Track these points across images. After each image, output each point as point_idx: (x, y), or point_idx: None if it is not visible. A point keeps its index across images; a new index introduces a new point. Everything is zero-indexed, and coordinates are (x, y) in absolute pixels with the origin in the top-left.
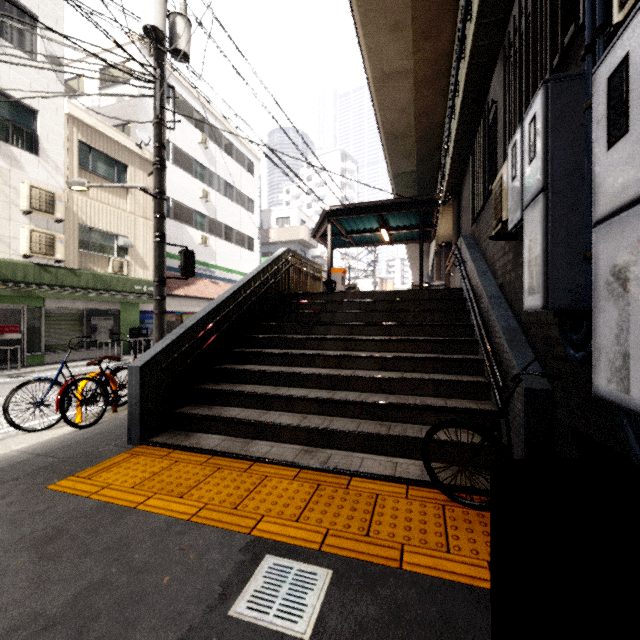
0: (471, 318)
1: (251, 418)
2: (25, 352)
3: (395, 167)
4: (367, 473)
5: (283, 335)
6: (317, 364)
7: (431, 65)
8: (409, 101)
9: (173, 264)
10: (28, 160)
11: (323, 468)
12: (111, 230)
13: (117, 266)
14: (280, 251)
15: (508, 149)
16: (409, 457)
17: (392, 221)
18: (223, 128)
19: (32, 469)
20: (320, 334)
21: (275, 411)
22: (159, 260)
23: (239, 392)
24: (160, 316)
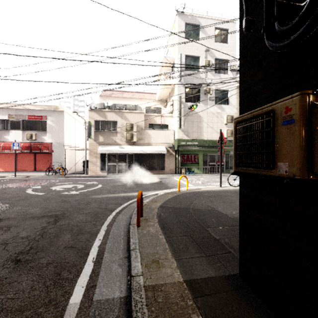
0: None
1: None
2: (224, 168)
3: None
4: None
5: None
6: None
7: None
8: None
9: None
10: (226, 107)
11: None
12: None
13: None
14: None
15: None
16: None
17: None
18: None
19: (236, 192)
20: None
21: None
22: None
23: None
24: None
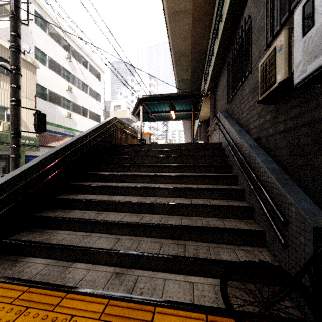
0: (230, 161)
1: (73, 243)
2: None
3: (179, 76)
4: (169, 302)
5: (109, 172)
6: (131, 193)
7: (202, 7)
8: (188, 32)
9: (49, 128)
10: None
11: (129, 298)
12: (2, 104)
13: (6, 127)
14: (110, 118)
15: (295, 11)
16: (202, 275)
17: (177, 106)
18: (81, 52)
19: None
20: (134, 171)
21: (96, 233)
22: (14, 118)
23: (67, 219)
24: (15, 159)
